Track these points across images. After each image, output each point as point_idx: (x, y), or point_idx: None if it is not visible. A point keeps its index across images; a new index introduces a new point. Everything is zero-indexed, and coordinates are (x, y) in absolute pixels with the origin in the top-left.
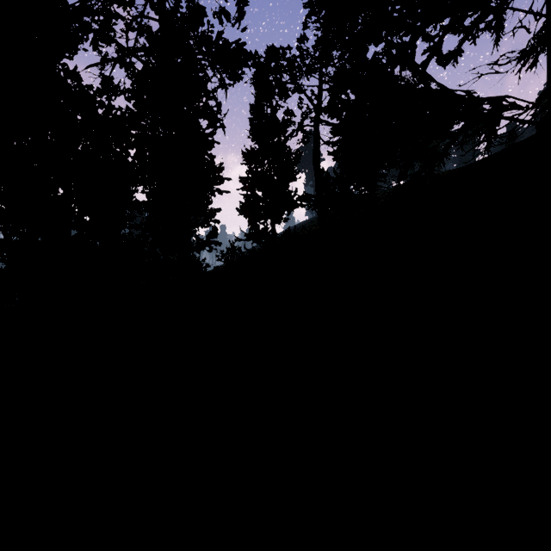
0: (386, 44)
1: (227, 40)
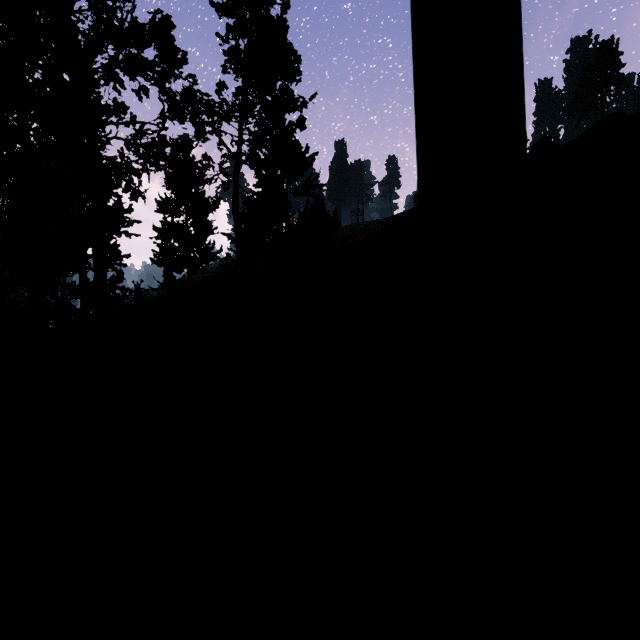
0: (299, 118)
1: (152, 142)
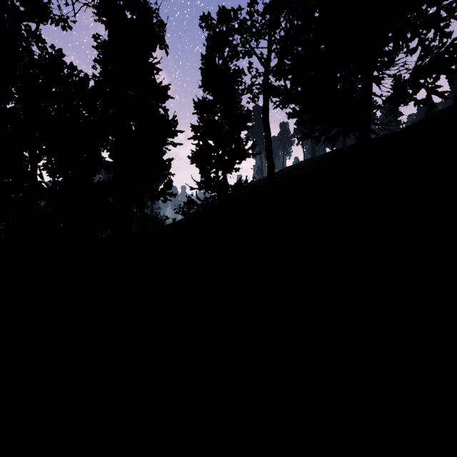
0: None
1: None
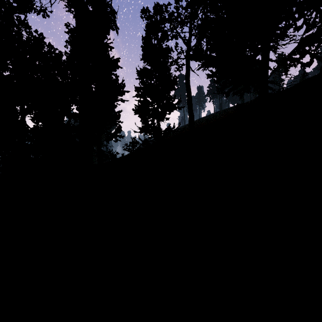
0: None
1: None
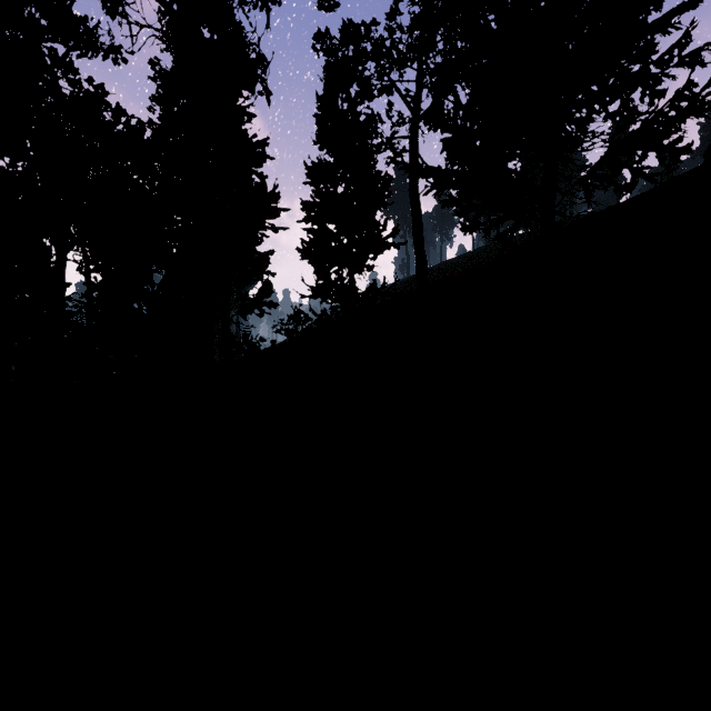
0: None
1: None
